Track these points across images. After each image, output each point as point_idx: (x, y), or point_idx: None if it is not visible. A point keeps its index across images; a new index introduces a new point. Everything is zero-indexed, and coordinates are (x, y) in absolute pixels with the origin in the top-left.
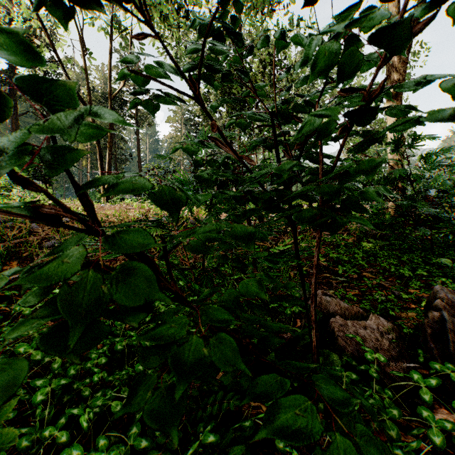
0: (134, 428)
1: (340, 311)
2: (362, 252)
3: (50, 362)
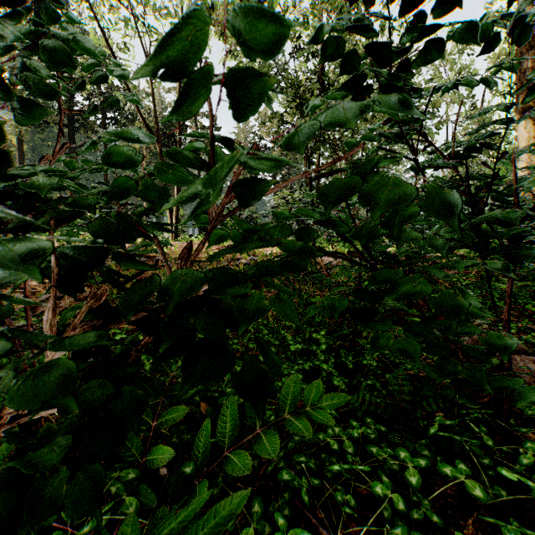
0: (367, 419)
1: None
2: (497, 293)
3: None
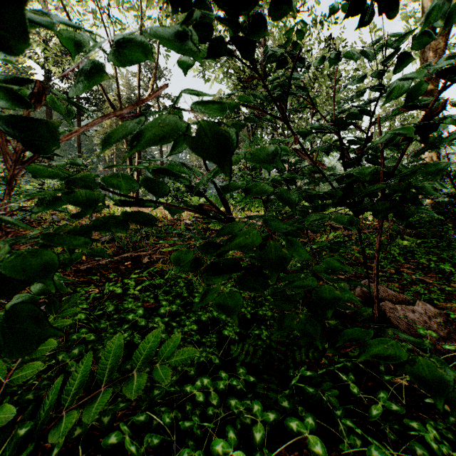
0: (240, 369)
1: (388, 297)
2: (398, 249)
3: (144, 330)
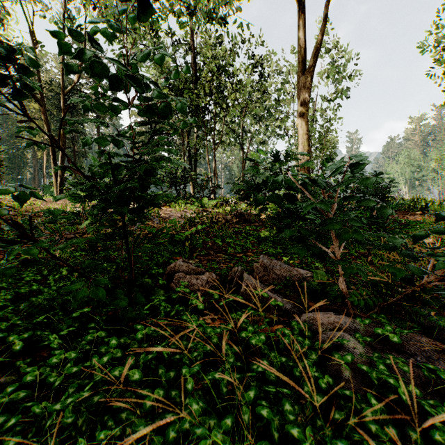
0: (16, 318)
1: (188, 271)
2: (252, 238)
3: None
